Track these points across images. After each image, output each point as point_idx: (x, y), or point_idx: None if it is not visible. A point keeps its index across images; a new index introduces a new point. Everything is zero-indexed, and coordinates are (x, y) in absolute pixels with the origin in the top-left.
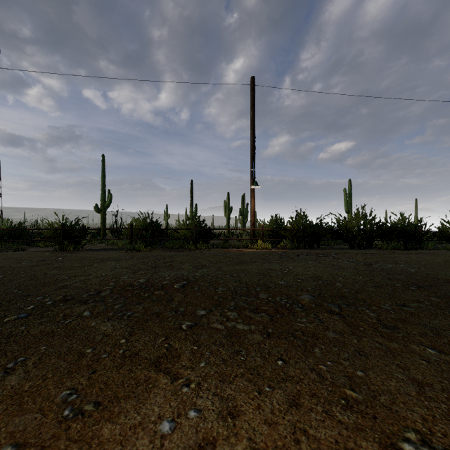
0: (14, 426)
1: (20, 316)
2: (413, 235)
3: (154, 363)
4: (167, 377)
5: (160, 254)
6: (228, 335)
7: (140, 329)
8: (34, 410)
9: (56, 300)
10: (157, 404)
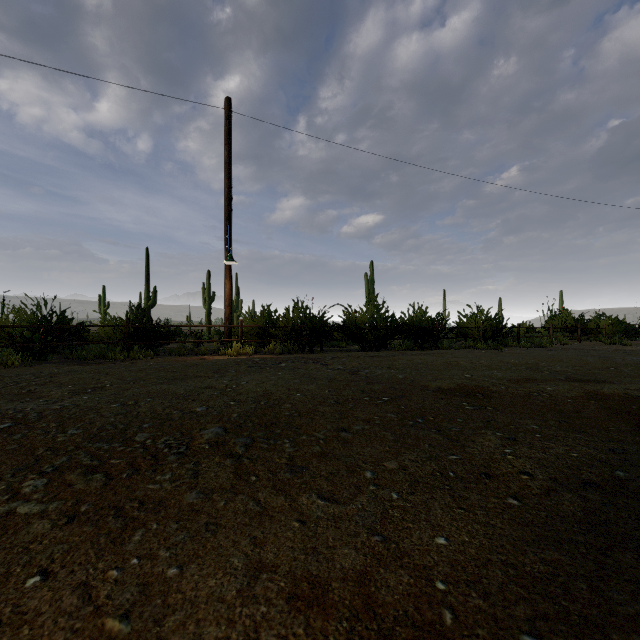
0: None
1: None
2: (430, 331)
3: None
4: None
5: (45, 370)
6: None
7: None
8: None
9: None
10: None
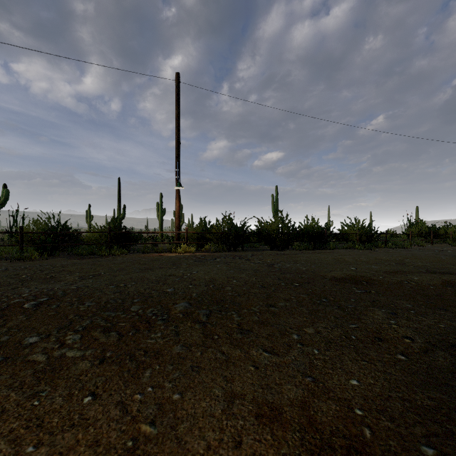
0: None
1: None
2: (320, 236)
3: None
4: None
5: (57, 262)
6: (43, 370)
7: None
8: None
9: None
10: None
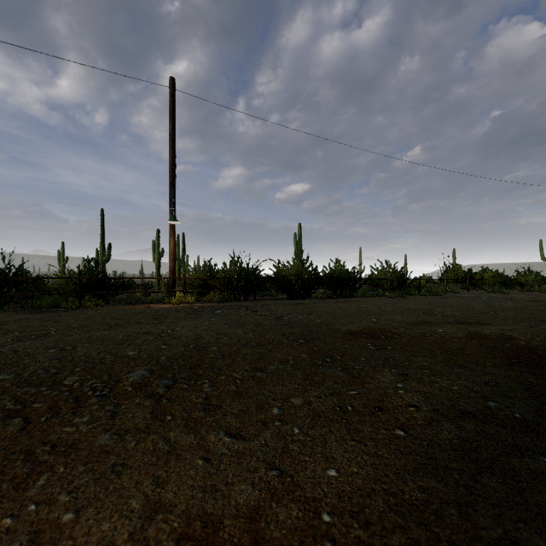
0: None
1: None
2: (347, 282)
3: None
4: None
5: None
6: None
7: None
8: None
9: None
10: None
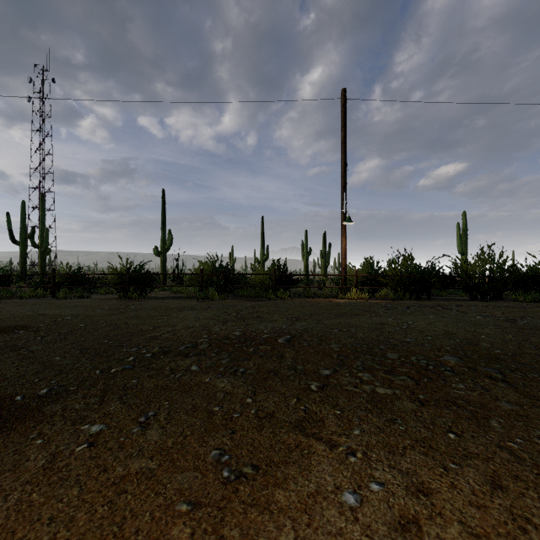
0: (178, 483)
1: (126, 367)
2: None
3: (297, 426)
4: (321, 443)
5: (237, 303)
6: (372, 400)
7: (262, 388)
8: (189, 468)
9: (154, 352)
10: (326, 473)
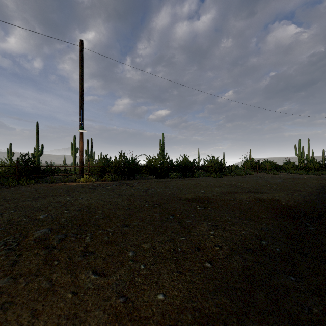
0: None
1: None
2: (190, 168)
3: None
4: None
5: None
6: None
7: None
8: None
9: None
10: None
